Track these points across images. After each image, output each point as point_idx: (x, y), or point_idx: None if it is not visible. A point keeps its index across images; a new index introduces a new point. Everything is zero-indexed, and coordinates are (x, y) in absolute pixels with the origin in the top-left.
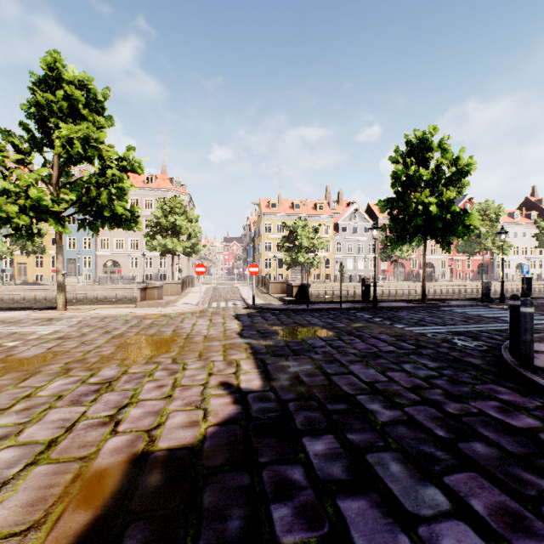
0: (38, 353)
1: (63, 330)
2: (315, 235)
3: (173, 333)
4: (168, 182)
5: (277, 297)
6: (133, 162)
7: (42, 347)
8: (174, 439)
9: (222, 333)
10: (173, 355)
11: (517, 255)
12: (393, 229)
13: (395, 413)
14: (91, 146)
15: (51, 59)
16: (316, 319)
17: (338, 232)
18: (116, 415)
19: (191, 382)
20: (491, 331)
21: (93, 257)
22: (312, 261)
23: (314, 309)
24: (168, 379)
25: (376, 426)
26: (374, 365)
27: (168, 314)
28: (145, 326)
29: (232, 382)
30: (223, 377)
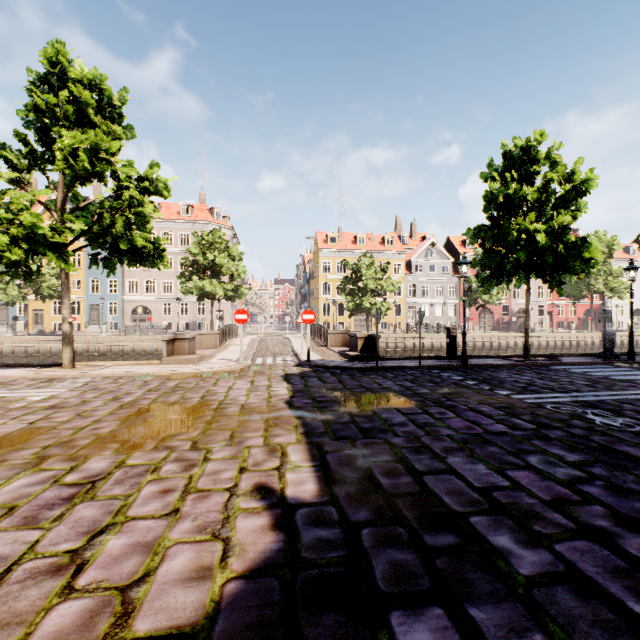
0: (14, 430)
1: (61, 395)
2: (383, 275)
3: (201, 401)
4: (208, 213)
5: (338, 351)
6: (156, 182)
7: (23, 420)
8: (165, 610)
9: (265, 401)
10: (195, 436)
11: (633, 299)
12: (486, 264)
13: (542, 557)
14: (100, 159)
15: (52, 51)
16: (389, 381)
17: (411, 272)
18: (82, 550)
19: (212, 483)
20: (635, 402)
21: (119, 302)
22: (379, 307)
23: (385, 368)
24: (180, 478)
25: (516, 587)
26: (483, 456)
27: (200, 374)
28: (167, 391)
29: (273, 484)
30: (261, 476)
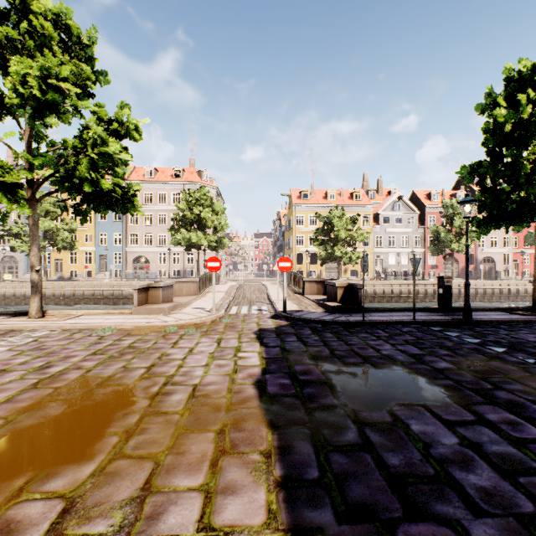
0: None
1: None
2: (353, 226)
3: (143, 376)
4: (196, 175)
5: (314, 299)
6: (126, 124)
7: None
8: None
9: (227, 381)
10: (81, 481)
11: None
12: (485, 205)
13: None
14: (53, 88)
15: None
16: (387, 344)
17: (378, 223)
18: None
19: None
20: None
21: (122, 253)
22: (350, 255)
23: (373, 323)
24: None
25: None
26: None
27: (165, 327)
28: (114, 354)
29: None
30: None
